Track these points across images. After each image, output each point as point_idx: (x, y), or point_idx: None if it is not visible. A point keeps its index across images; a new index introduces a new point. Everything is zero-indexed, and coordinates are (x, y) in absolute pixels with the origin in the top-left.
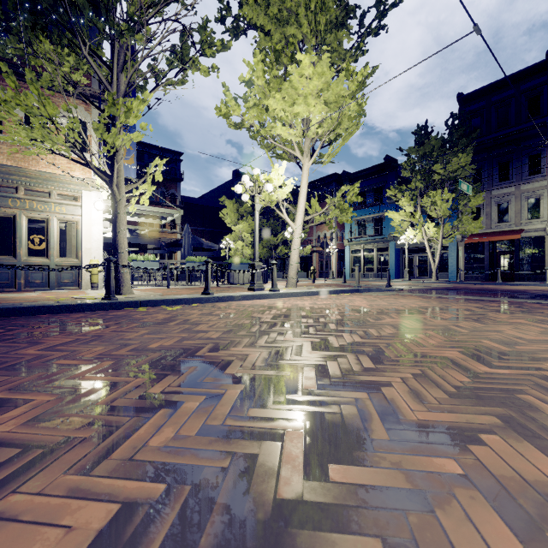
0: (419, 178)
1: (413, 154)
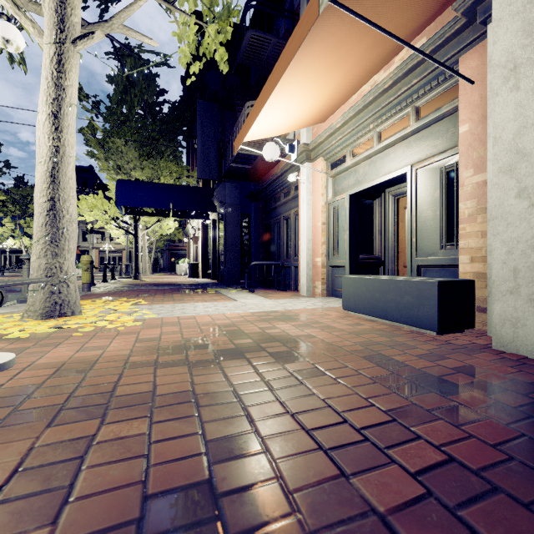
0: (18, 208)
1: (14, 192)
